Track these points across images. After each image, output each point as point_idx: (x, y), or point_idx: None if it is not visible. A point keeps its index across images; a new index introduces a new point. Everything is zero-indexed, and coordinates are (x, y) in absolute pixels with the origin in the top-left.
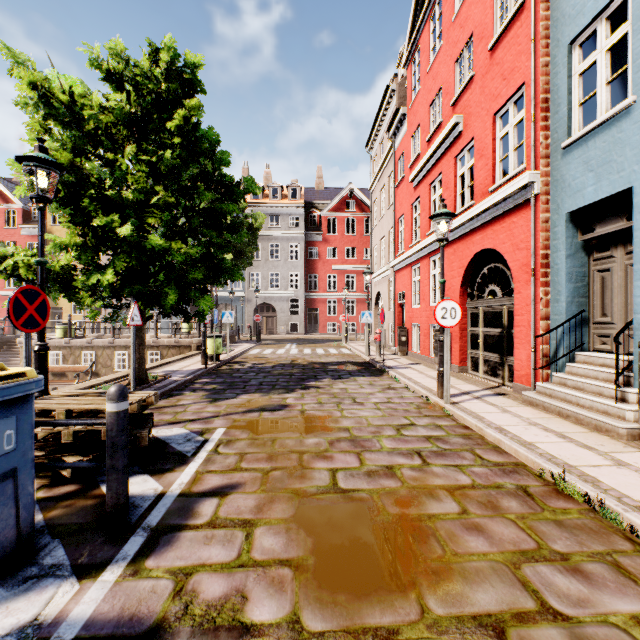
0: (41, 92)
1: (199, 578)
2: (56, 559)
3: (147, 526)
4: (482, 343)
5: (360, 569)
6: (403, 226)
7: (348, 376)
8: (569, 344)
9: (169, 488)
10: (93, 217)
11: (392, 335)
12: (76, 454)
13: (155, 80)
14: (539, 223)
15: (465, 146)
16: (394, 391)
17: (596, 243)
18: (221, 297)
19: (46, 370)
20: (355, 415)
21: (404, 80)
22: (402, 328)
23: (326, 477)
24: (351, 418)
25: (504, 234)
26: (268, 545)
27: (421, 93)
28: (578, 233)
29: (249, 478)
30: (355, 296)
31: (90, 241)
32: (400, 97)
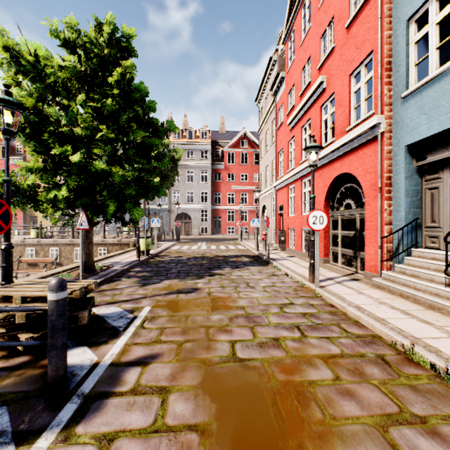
0: (12, 53)
1: (119, 444)
2: (0, 426)
3: (81, 393)
4: (340, 242)
5: (255, 433)
6: (282, 157)
7: (243, 266)
8: (407, 243)
9: (102, 358)
10: (52, 148)
11: (274, 236)
12: (29, 331)
13: (99, 46)
14: (384, 153)
15: (328, 98)
16: (277, 277)
17: (427, 168)
18: (152, 208)
19: (11, 264)
20: (248, 296)
21: (283, 53)
22: (281, 231)
23: (227, 348)
24: (246, 298)
25: (357, 162)
26: (179, 411)
27: (295, 61)
28: (413, 161)
29: (166, 349)
30: (247, 208)
31: (49, 165)
32: (280, 65)
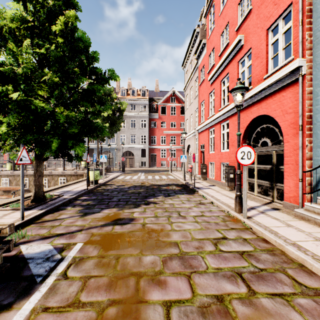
0: None
1: None
2: None
3: None
4: (256, 174)
5: None
6: (203, 107)
7: (174, 194)
8: None
9: None
10: None
11: (197, 168)
12: None
13: None
14: (305, 94)
15: (245, 54)
16: (204, 206)
17: None
18: (104, 148)
19: None
20: (181, 228)
21: (204, 26)
22: (203, 164)
23: (160, 318)
24: (178, 231)
25: (275, 104)
26: None
27: (215, 29)
28: None
29: None
30: (175, 147)
31: None
32: (201, 36)
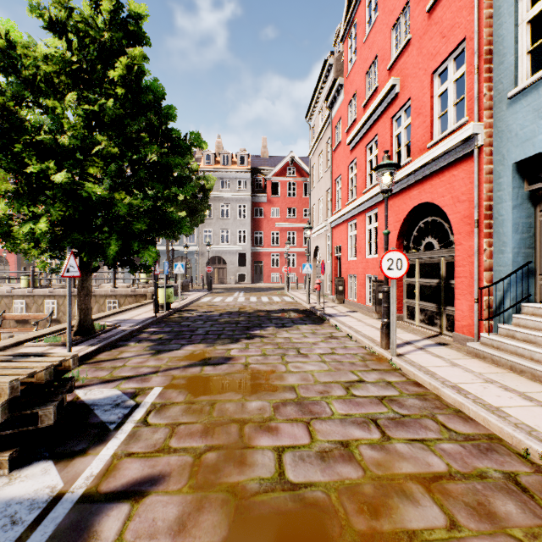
0: None
1: None
2: None
3: None
4: (418, 293)
5: None
6: (340, 186)
7: (291, 324)
8: (516, 295)
9: (71, 485)
10: (27, 164)
11: (329, 284)
12: None
13: (97, 28)
14: (483, 174)
15: (401, 107)
16: (337, 340)
17: None
18: (178, 251)
19: None
20: (300, 369)
21: (340, 55)
22: (339, 278)
23: (271, 462)
24: (296, 373)
25: (443, 187)
26: None
27: (357, 63)
28: (524, 183)
29: (176, 465)
30: (295, 250)
31: (23, 188)
32: (337, 70)
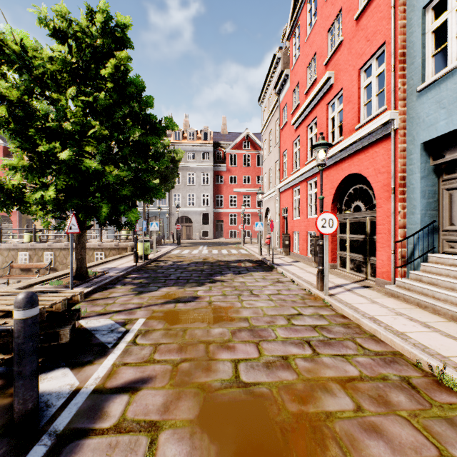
0: None
1: None
2: None
3: (53, 431)
4: (349, 246)
5: None
6: (286, 158)
7: (246, 271)
8: (423, 248)
9: (85, 383)
10: (38, 144)
11: (278, 240)
12: None
13: (92, 36)
14: (398, 152)
15: (335, 95)
16: (282, 284)
17: (445, 167)
18: (152, 212)
19: None
20: (252, 306)
21: (287, 50)
22: (286, 234)
23: (229, 369)
24: (249, 308)
25: (368, 161)
26: (171, 456)
27: (300, 58)
28: (430, 159)
29: (160, 371)
30: (250, 211)
31: (35, 164)
32: (284, 63)
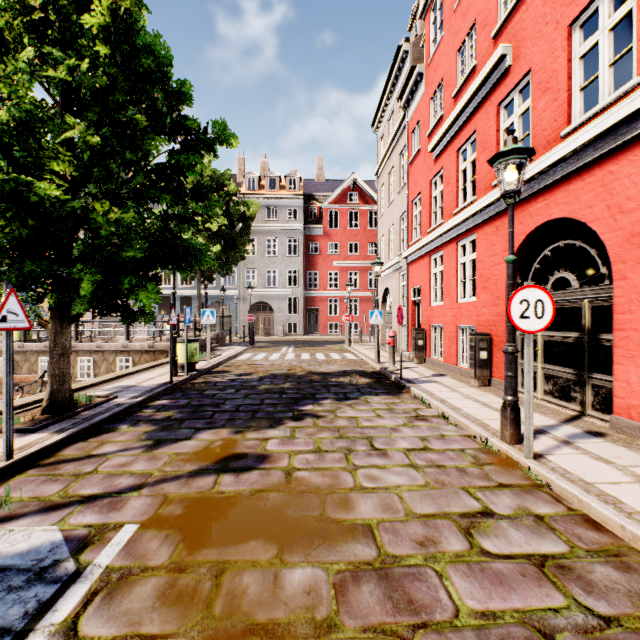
0: None
1: None
2: None
3: None
4: (542, 352)
5: None
6: (418, 209)
7: (357, 395)
8: None
9: None
10: None
11: (404, 337)
12: None
13: None
14: None
15: (515, 86)
16: (427, 424)
17: None
18: (214, 295)
19: None
20: (378, 484)
21: (418, 39)
22: (419, 330)
23: None
24: (372, 493)
25: (591, 193)
26: None
27: (444, 40)
28: None
29: None
30: (358, 294)
31: None
32: (414, 59)
